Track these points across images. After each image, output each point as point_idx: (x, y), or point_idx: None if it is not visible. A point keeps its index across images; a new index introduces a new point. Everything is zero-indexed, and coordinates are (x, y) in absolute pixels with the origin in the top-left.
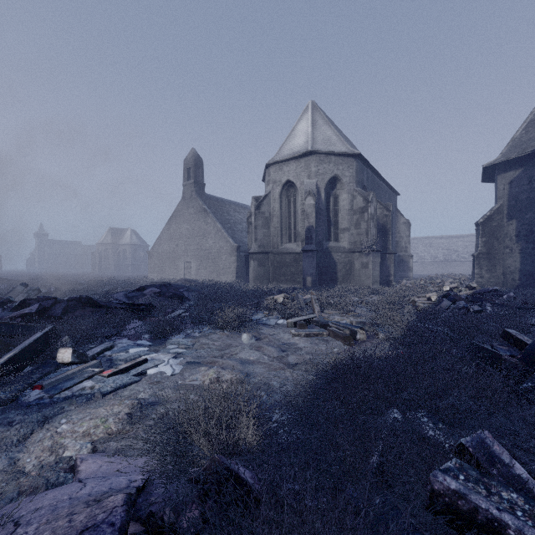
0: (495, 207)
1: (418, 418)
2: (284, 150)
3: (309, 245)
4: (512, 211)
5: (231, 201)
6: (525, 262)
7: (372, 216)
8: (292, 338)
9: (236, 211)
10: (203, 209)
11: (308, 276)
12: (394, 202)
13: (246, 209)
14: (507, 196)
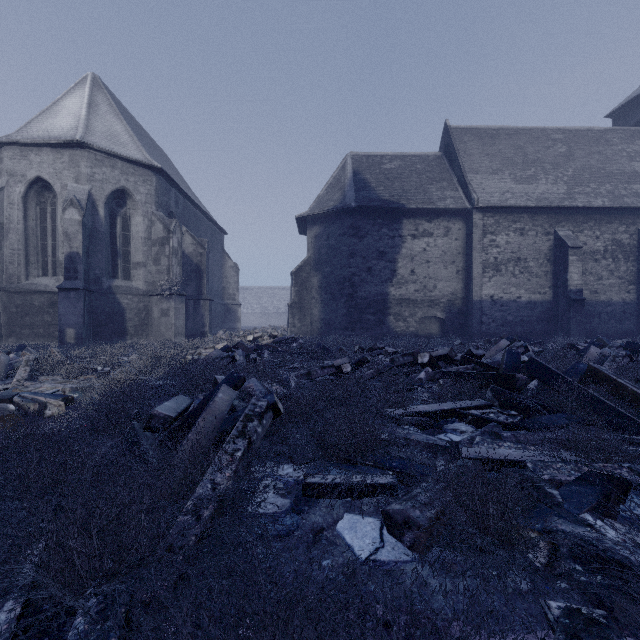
0: (305, 259)
1: None
2: (34, 129)
3: (72, 281)
4: (317, 263)
5: None
6: (325, 312)
7: (175, 250)
8: None
9: None
10: None
11: (68, 327)
12: (221, 242)
13: None
14: (314, 249)
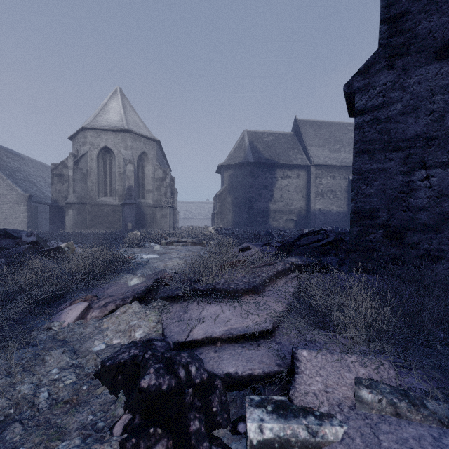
0: (223, 188)
1: None
2: (100, 120)
3: (130, 200)
4: (230, 190)
5: None
6: (235, 217)
7: (169, 184)
8: (177, 247)
9: (9, 158)
10: None
11: (129, 222)
12: None
13: (18, 156)
14: (228, 182)
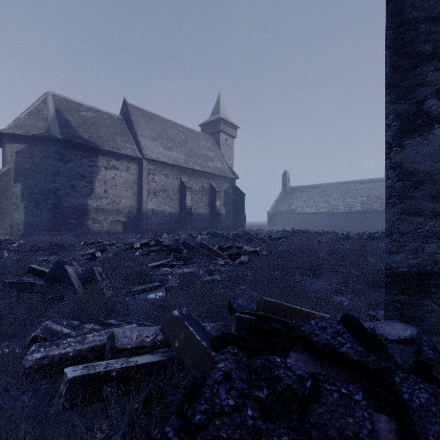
0: (4, 169)
1: None
2: None
3: None
4: (19, 175)
5: None
6: (28, 217)
7: None
8: None
9: None
10: None
11: None
12: None
13: None
14: (15, 162)
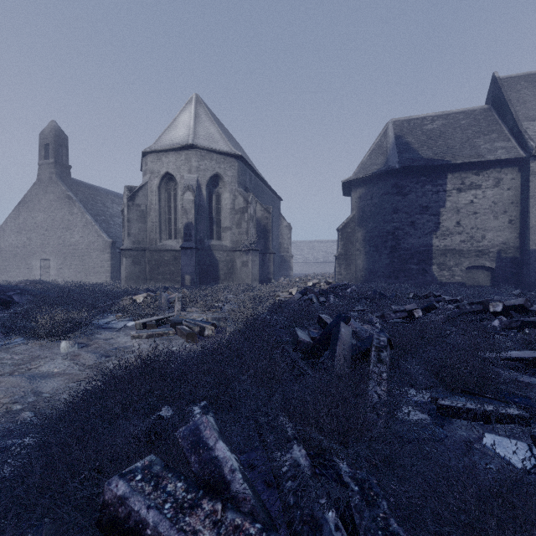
0: (350, 217)
1: (191, 411)
2: (164, 140)
3: (188, 242)
4: (361, 220)
5: (108, 190)
6: (369, 262)
7: (252, 216)
8: (131, 340)
9: (114, 203)
10: (67, 196)
11: (186, 274)
12: (278, 207)
13: None
14: (358, 208)
